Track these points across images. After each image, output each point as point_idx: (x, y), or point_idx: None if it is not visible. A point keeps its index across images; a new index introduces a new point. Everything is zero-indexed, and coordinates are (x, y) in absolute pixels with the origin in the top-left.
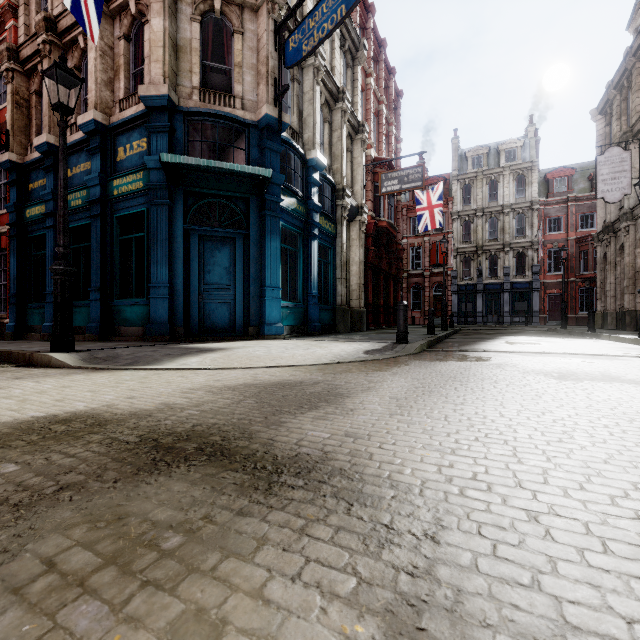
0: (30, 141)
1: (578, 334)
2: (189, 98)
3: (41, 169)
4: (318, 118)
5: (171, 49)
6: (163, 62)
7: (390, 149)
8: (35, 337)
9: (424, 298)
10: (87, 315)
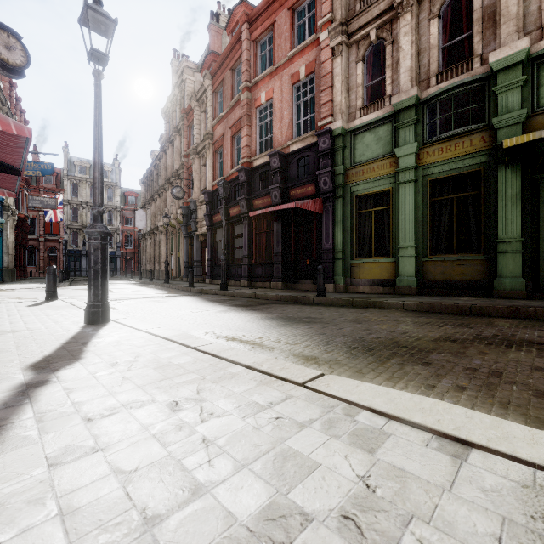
0: None
1: (128, 280)
2: None
3: None
4: None
5: None
6: None
7: None
8: None
9: (40, 257)
10: None
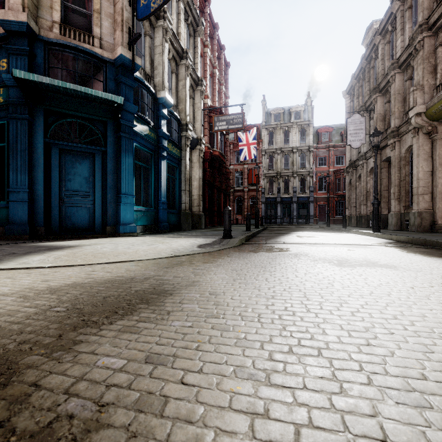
0: None
1: (337, 230)
2: (50, 30)
3: None
4: (166, 67)
5: None
6: None
7: (221, 102)
8: None
9: (244, 206)
10: None
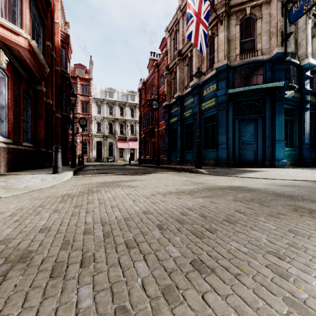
0: (171, 96)
1: None
2: (234, 60)
3: (175, 105)
4: (309, 38)
5: (227, 43)
6: (224, 50)
7: None
8: (173, 164)
9: None
10: (191, 156)
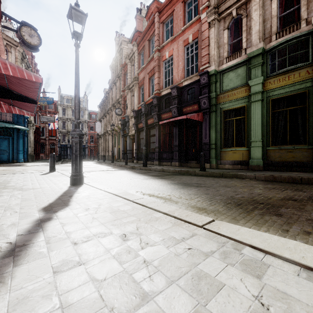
0: None
1: (91, 160)
2: None
3: None
4: None
5: None
6: None
7: None
8: None
9: (46, 148)
10: None
